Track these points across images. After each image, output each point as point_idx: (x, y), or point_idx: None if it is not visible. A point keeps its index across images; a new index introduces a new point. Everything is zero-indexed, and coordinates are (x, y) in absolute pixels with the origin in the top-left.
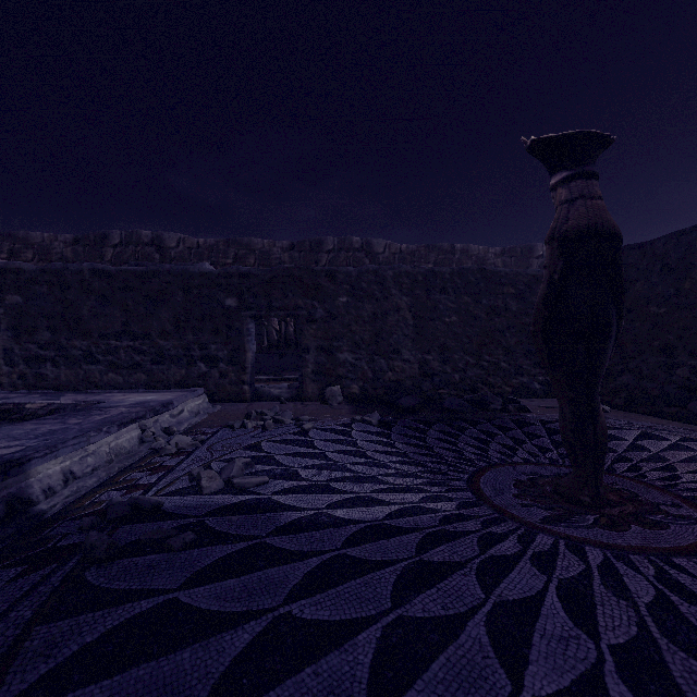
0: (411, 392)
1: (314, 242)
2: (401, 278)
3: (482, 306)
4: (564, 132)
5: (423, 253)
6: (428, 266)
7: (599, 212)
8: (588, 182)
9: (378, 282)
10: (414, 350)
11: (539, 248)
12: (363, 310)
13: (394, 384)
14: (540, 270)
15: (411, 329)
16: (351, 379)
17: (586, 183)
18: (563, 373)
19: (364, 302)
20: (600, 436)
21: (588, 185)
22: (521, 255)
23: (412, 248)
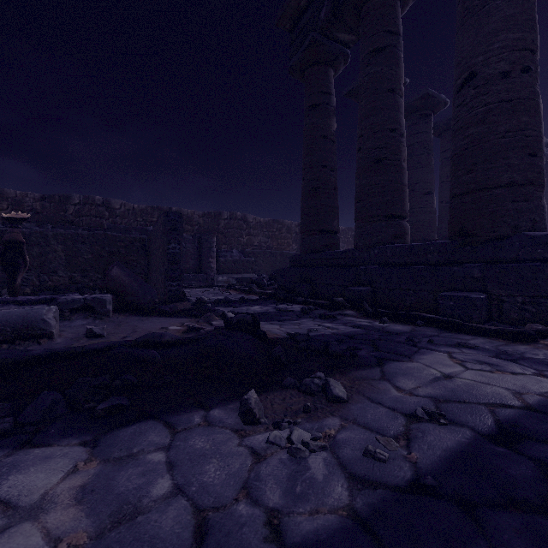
0: (64, 291)
1: (62, 196)
2: (58, 236)
3: (106, 251)
4: (6, 216)
5: (149, 211)
6: (153, 219)
7: (14, 236)
8: (13, 229)
9: (43, 238)
10: (66, 271)
11: (225, 214)
12: (33, 251)
13: (53, 288)
14: (138, 235)
15: (64, 261)
16: (25, 285)
17: (12, 229)
18: (7, 274)
19: (34, 247)
20: (15, 288)
21: (13, 229)
22: (214, 217)
23: (142, 207)
